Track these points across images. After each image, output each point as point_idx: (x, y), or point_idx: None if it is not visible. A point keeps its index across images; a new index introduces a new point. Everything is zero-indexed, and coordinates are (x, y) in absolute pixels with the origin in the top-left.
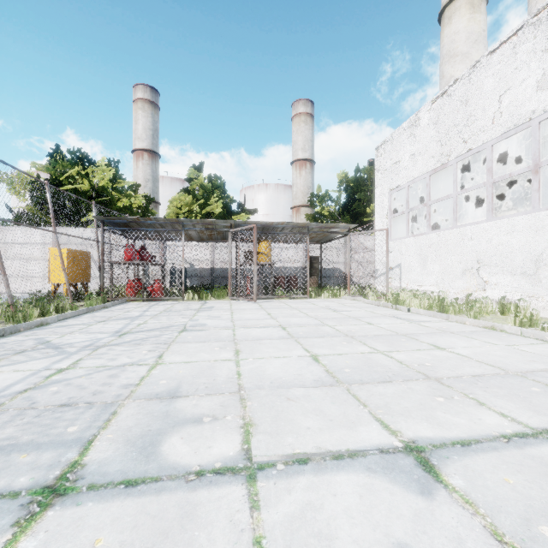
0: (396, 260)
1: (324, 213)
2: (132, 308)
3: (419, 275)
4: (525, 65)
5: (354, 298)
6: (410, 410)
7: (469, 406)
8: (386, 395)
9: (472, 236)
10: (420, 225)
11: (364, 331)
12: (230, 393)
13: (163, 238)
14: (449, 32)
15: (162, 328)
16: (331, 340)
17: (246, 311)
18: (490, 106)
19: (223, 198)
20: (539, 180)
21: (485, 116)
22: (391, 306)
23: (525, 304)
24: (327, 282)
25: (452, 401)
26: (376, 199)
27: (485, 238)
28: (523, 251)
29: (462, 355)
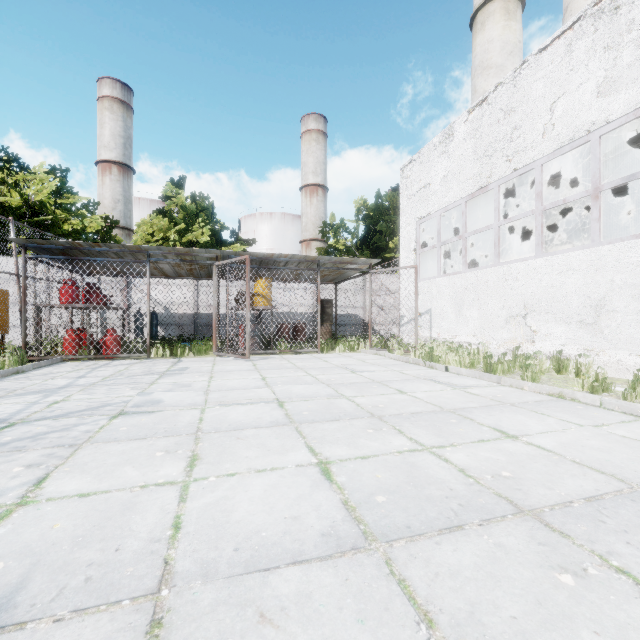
0: (426, 305)
1: (339, 247)
2: (62, 373)
3: (454, 323)
4: (583, 66)
5: (377, 352)
6: (526, 631)
7: (630, 599)
8: (463, 573)
9: (517, 276)
10: (452, 263)
11: (396, 406)
12: (134, 600)
13: (125, 273)
14: (483, 39)
15: (86, 410)
16: (351, 425)
17: (232, 374)
18: (539, 116)
19: (210, 223)
20: (599, 207)
21: (534, 129)
22: (424, 364)
23: (583, 359)
24: (343, 332)
25: (590, 583)
26: (401, 231)
27: (534, 278)
28: (580, 294)
29: (547, 450)
